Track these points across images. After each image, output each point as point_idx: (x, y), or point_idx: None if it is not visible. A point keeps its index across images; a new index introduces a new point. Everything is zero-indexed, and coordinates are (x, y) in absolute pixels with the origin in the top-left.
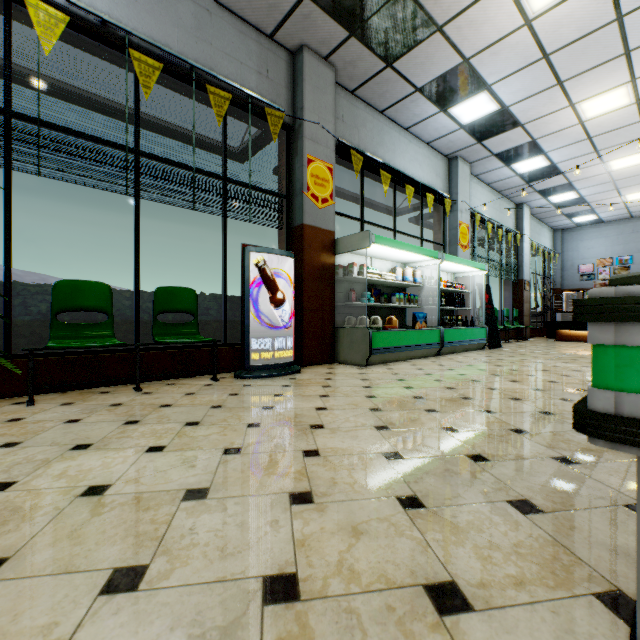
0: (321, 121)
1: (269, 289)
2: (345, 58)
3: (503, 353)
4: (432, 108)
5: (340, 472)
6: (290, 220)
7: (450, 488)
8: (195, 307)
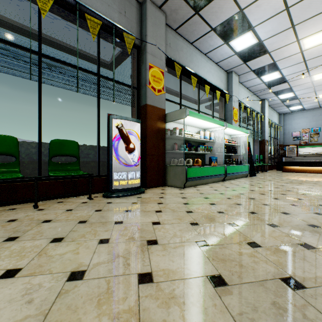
0: (157, 44)
1: (125, 142)
2: (171, 7)
3: (259, 179)
4: (220, 41)
5: (171, 310)
6: (139, 102)
7: None
8: (77, 153)
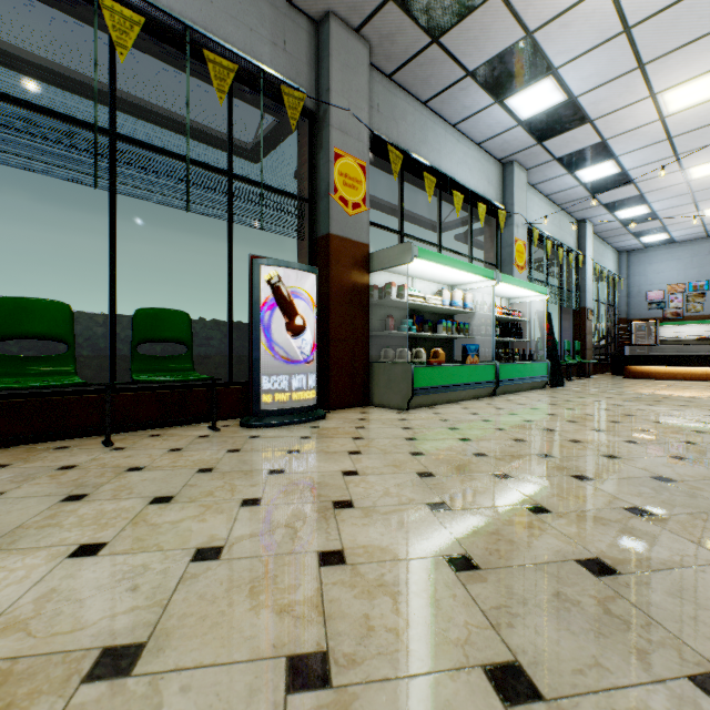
0: (352, 107)
1: (285, 313)
2: (381, 30)
3: (569, 393)
4: (485, 98)
5: (379, 601)
6: (313, 229)
7: (574, 642)
8: (189, 335)
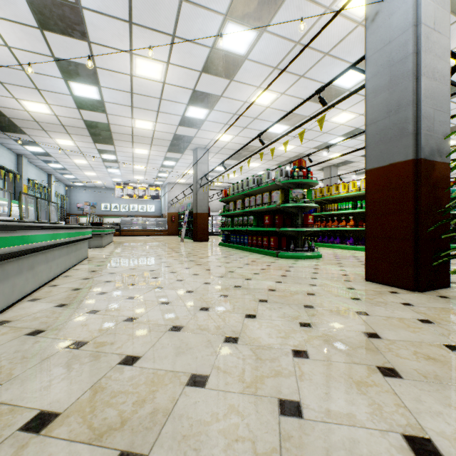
0: None
1: None
2: None
3: None
4: (17, 143)
5: None
6: None
7: None
8: None
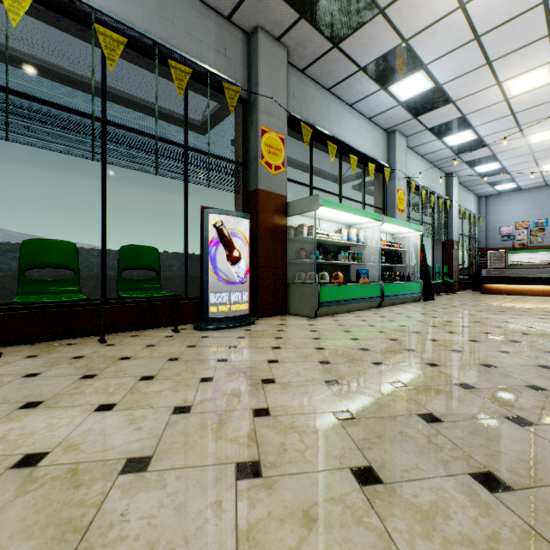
0: (274, 96)
1: (226, 248)
2: (296, 39)
3: (437, 305)
4: (374, 86)
5: (290, 436)
6: (246, 185)
7: (406, 456)
8: (157, 264)
